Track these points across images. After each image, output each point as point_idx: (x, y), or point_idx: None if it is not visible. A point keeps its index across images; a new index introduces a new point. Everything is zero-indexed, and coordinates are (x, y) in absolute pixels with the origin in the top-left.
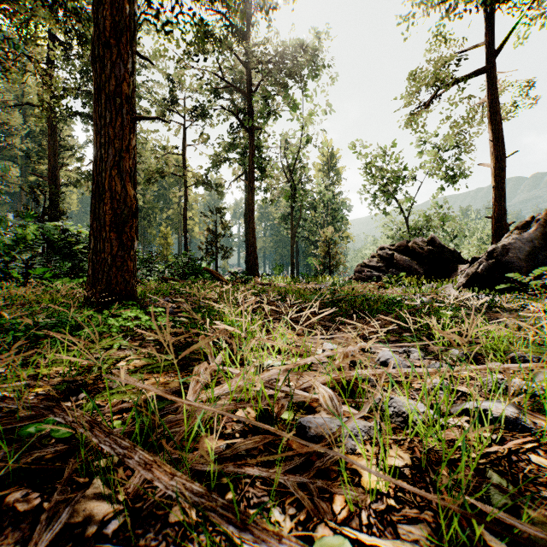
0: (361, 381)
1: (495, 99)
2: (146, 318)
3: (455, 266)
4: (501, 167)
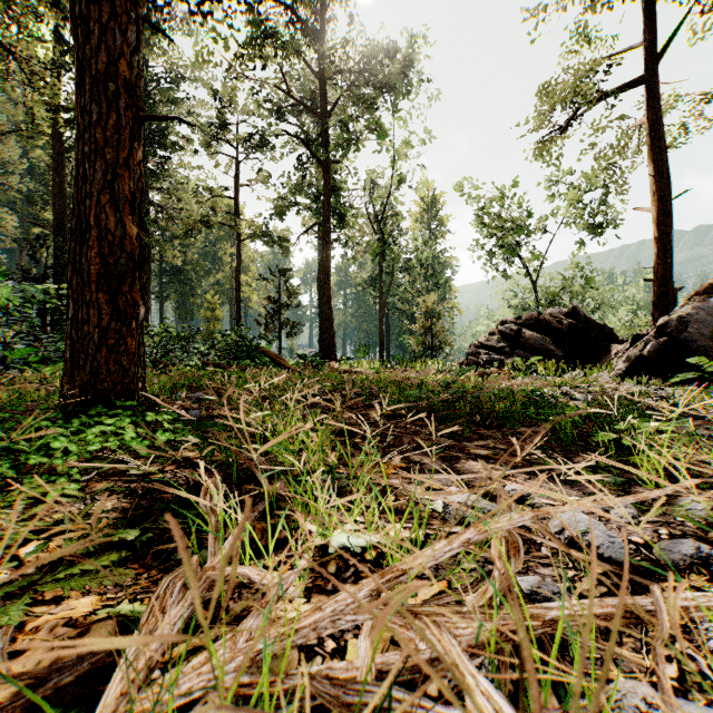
0: (576, 646)
1: (657, 119)
2: (131, 435)
3: (607, 346)
4: (666, 212)
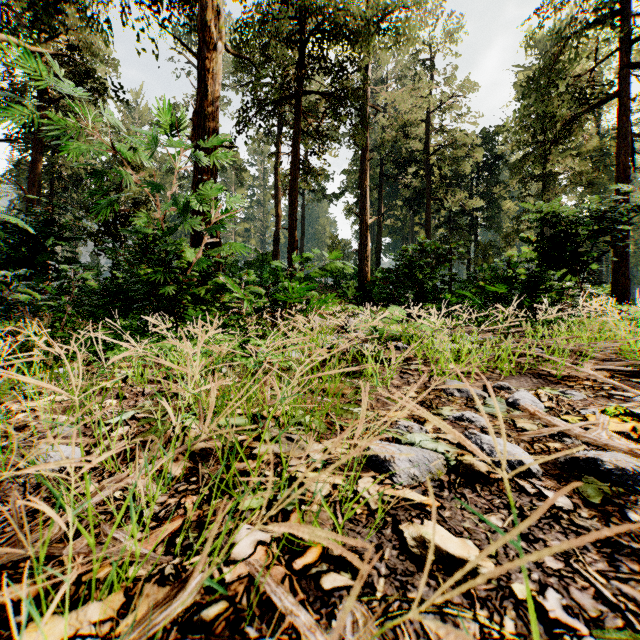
0: None
1: None
2: None
3: None
4: None
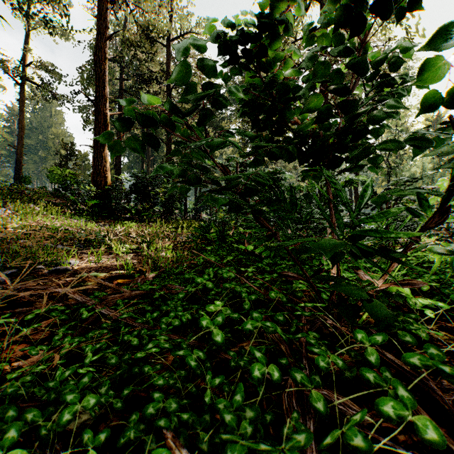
0: None
1: None
2: None
3: None
4: None
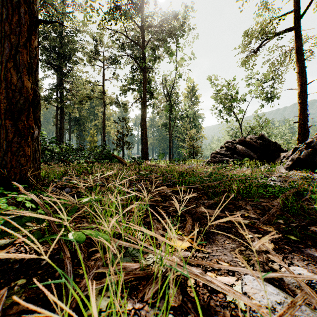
0: None
1: (300, 47)
2: None
3: (278, 153)
4: (304, 90)
